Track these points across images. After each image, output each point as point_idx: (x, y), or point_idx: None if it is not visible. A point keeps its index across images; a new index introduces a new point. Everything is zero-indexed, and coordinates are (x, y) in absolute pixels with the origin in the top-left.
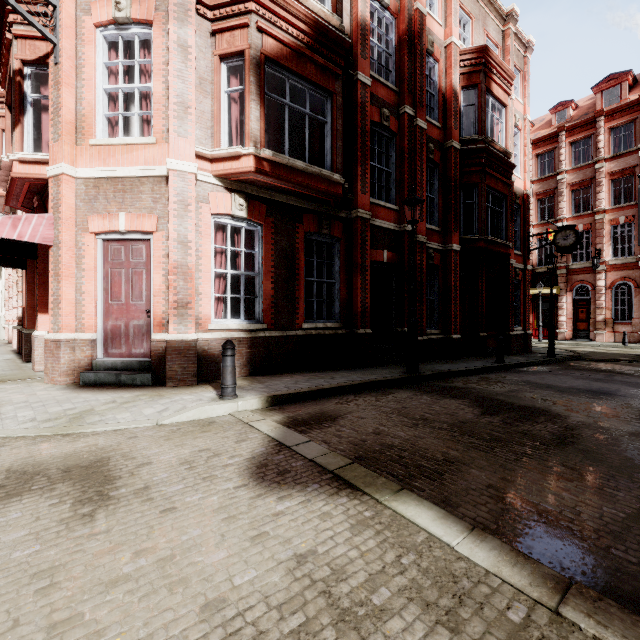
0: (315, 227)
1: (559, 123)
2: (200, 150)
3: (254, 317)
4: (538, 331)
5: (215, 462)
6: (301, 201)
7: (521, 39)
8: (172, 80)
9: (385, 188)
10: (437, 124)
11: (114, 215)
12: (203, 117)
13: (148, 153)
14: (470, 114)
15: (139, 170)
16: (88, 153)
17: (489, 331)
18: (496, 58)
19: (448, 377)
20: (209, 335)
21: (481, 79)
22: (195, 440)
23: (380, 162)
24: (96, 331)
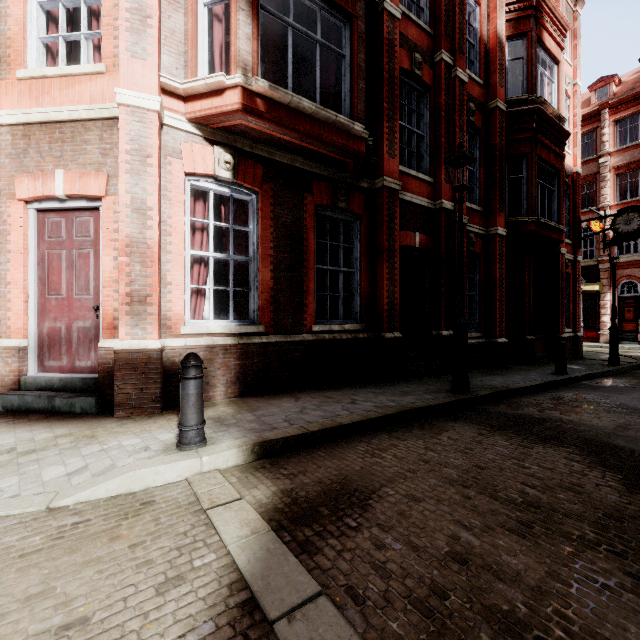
0: (329, 199)
1: (600, 101)
2: (167, 81)
3: (248, 317)
4: None
5: None
6: (310, 163)
7: None
8: None
9: (416, 156)
10: (478, 80)
11: (49, 174)
12: (173, 38)
13: (95, 86)
14: (516, 70)
15: (82, 110)
16: (15, 90)
17: (536, 333)
18: (549, 1)
19: (507, 397)
20: (181, 342)
21: (531, 26)
22: (79, 574)
23: (410, 123)
24: (27, 336)
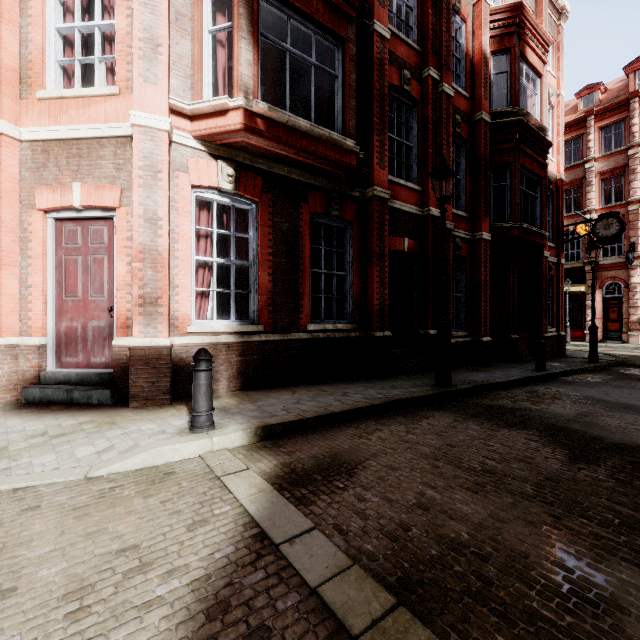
0: (323, 207)
1: (586, 108)
2: (175, 102)
3: (248, 317)
4: (565, 332)
5: (131, 592)
6: (306, 175)
7: (555, 4)
8: (137, 9)
9: (405, 166)
10: (464, 93)
11: (67, 187)
12: (180, 62)
13: (109, 107)
14: (501, 84)
15: (98, 129)
16: (35, 109)
17: (520, 333)
18: (531, 18)
19: (487, 391)
20: (188, 340)
21: (515, 42)
22: (124, 519)
23: (399, 135)
24: (46, 334)
